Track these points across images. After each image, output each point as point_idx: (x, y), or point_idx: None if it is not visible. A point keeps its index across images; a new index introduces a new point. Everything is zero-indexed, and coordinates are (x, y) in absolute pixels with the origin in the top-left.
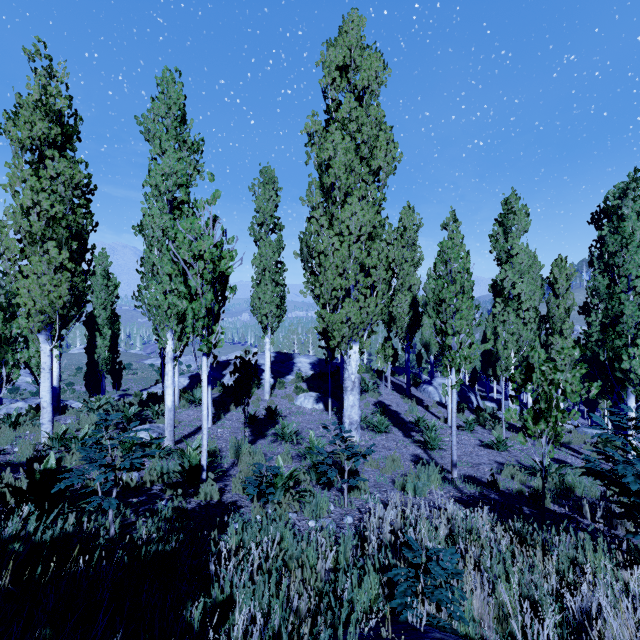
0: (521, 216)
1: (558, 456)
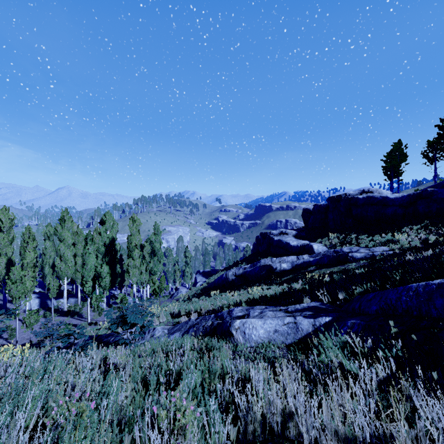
0: (69, 221)
1: (71, 322)
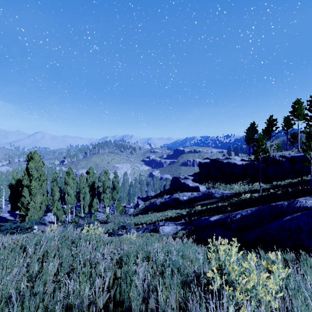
0: (72, 174)
1: None
